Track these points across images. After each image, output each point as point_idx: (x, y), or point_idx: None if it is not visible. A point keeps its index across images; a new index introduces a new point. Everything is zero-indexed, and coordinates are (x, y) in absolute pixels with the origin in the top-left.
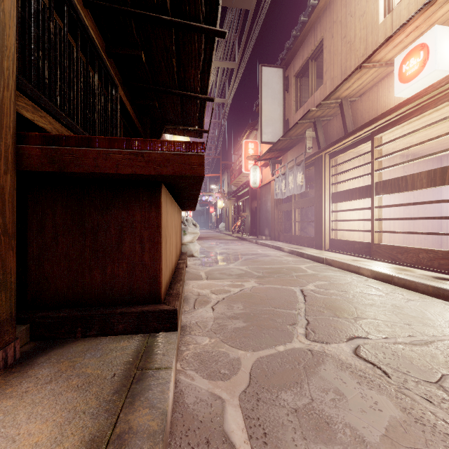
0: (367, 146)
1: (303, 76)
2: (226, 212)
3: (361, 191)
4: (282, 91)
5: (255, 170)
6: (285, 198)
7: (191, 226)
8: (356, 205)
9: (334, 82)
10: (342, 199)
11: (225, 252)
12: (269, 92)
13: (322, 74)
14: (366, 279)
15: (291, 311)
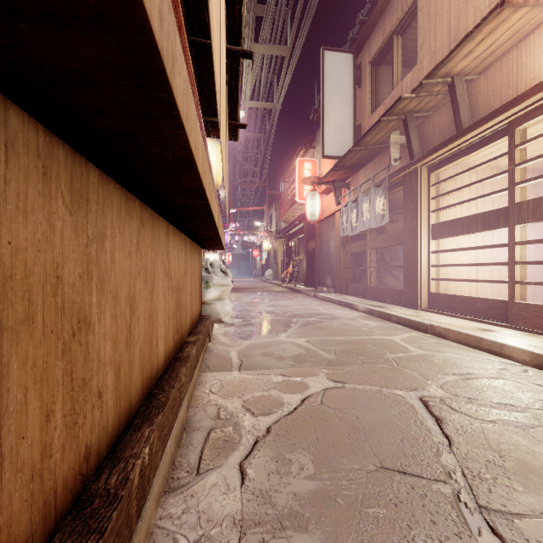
0: (487, 153)
1: (382, 63)
2: (274, 255)
3: (487, 218)
4: (352, 85)
5: (313, 197)
6: (354, 236)
7: (219, 275)
8: (465, 242)
9: (436, 57)
10: (450, 233)
11: (272, 311)
12: (334, 87)
13: (409, 60)
14: (524, 369)
15: (433, 483)
